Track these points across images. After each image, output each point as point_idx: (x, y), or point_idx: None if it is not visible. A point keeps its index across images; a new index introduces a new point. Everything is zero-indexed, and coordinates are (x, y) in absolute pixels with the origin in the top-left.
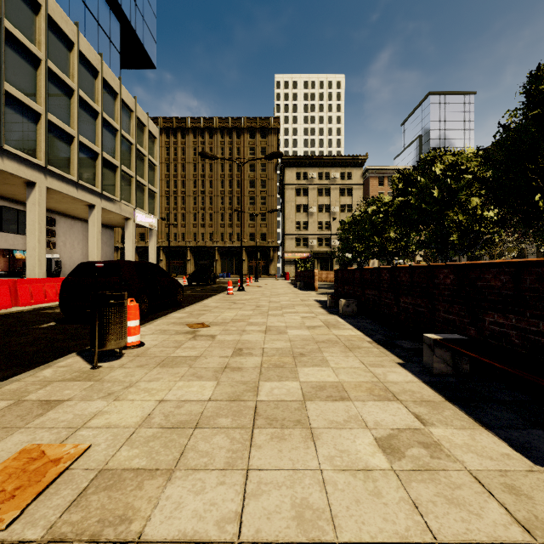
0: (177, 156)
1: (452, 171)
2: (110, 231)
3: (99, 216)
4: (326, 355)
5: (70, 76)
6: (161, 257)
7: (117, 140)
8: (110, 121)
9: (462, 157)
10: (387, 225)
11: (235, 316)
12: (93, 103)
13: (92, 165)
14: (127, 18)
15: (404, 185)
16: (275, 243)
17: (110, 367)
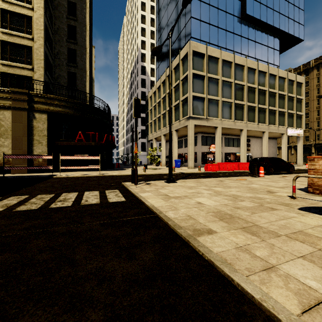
0: None
1: None
2: (274, 140)
3: (267, 136)
4: None
5: (254, 83)
6: (313, 151)
7: (276, 97)
8: (272, 90)
9: None
10: None
11: None
12: (264, 88)
13: (263, 114)
14: (282, 31)
15: None
16: None
17: (255, 177)
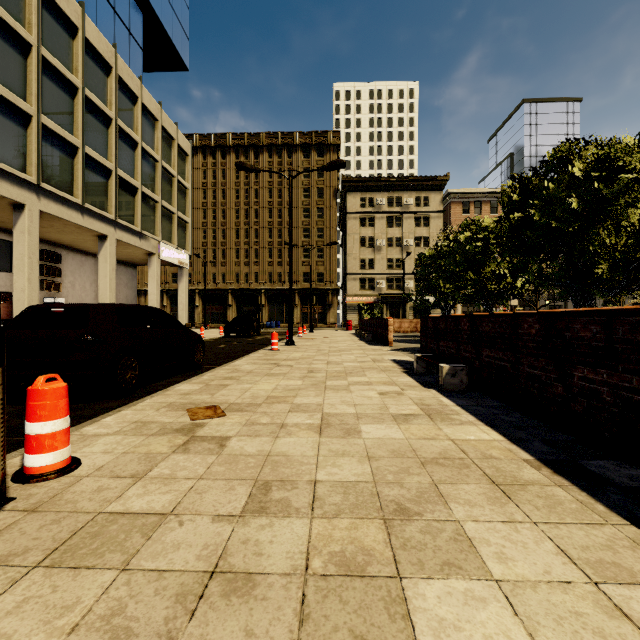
0: (216, 181)
1: (600, 170)
2: (131, 270)
3: (112, 249)
4: (461, 516)
5: (73, 71)
6: (197, 303)
7: (137, 155)
8: (128, 130)
9: (617, 149)
10: (486, 257)
11: (274, 391)
12: (105, 106)
13: (103, 185)
14: (150, 5)
15: (520, 196)
16: (335, 285)
17: None
